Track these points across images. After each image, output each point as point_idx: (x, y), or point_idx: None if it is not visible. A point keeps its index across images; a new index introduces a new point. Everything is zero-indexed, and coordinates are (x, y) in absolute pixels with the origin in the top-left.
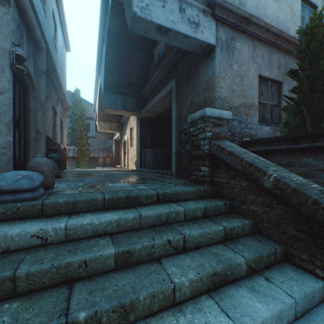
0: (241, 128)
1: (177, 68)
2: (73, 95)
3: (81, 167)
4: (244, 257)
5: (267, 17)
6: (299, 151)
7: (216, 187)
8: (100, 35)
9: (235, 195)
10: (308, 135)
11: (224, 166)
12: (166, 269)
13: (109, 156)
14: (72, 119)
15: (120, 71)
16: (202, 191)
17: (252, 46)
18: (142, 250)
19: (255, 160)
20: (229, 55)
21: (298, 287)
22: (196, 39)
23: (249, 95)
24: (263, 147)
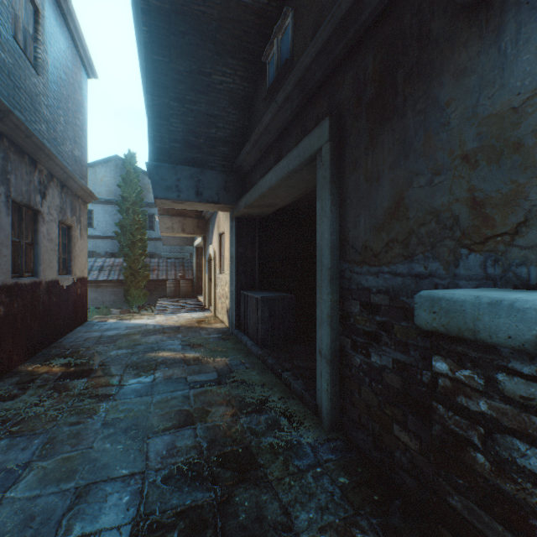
0: None
1: (336, 86)
2: (122, 164)
3: (132, 301)
4: None
5: None
6: None
7: None
8: (139, 27)
9: None
10: None
11: None
12: None
13: (186, 277)
14: (121, 208)
15: (186, 111)
16: None
17: None
18: None
19: None
20: None
21: None
22: None
23: None
24: None
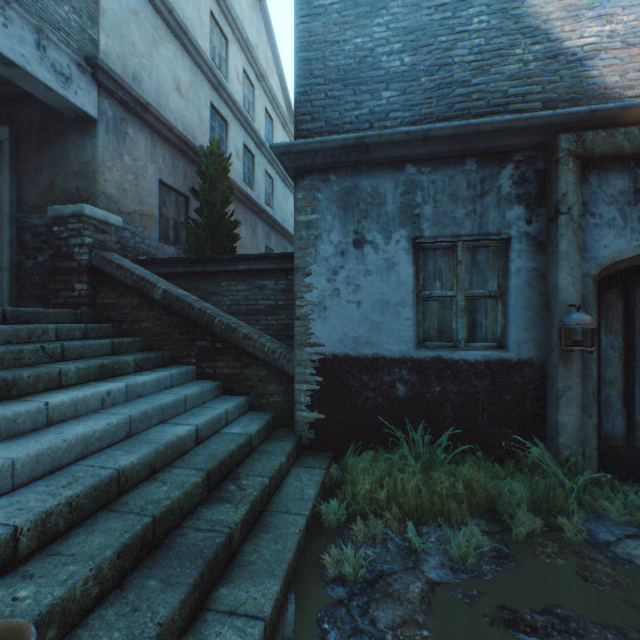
0: (137, 242)
1: (16, 110)
2: None
3: None
4: (133, 357)
5: (171, 112)
6: (196, 276)
7: (101, 311)
8: None
9: (126, 316)
10: (201, 259)
11: (112, 283)
12: (46, 366)
13: None
14: None
15: None
16: (80, 314)
17: (152, 140)
18: (7, 354)
19: (148, 275)
20: (120, 141)
21: (177, 369)
22: (66, 99)
23: (148, 202)
24: (163, 269)
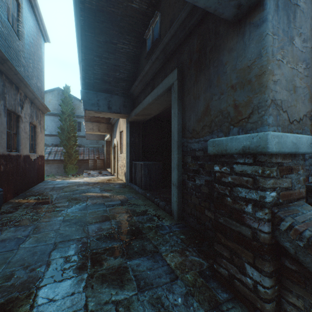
0: (306, 158)
1: (180, 53)
2: (62, 92)
3: (68, 171)
4: None
5: None
6: None
7: None
8: (77, 16)
9: None
10: None
11: None
12: None
13: (100, 158)
14: (61, 118)
15: (103, 63)
16: None
17: None
18: None
19: None
20: (288, 18)
21: None
22: None
23: None
24: None
